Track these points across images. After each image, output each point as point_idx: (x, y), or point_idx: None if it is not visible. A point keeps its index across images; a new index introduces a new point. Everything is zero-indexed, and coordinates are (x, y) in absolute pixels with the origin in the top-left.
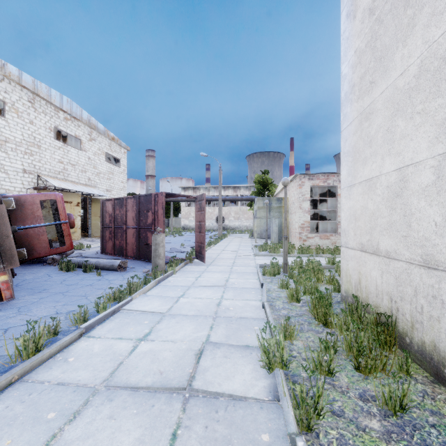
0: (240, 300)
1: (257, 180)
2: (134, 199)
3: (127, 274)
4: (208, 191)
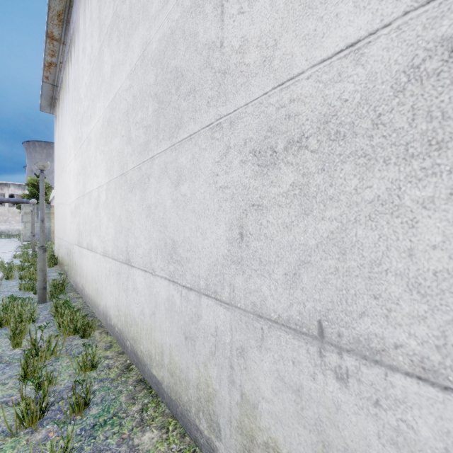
0: None
1: (30, 183)
2: None
3: None
4: None
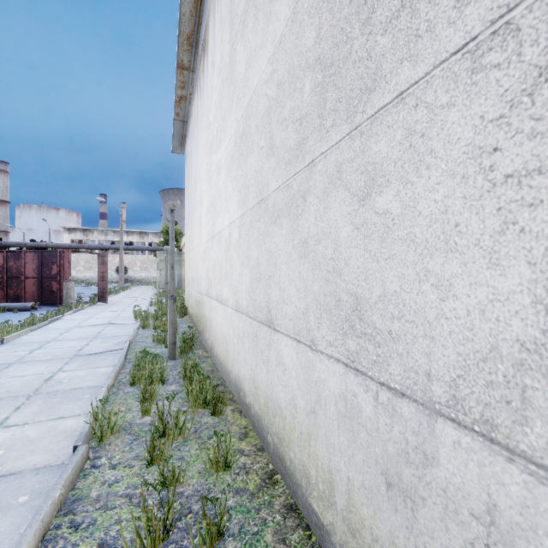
0: (131, 313)
1: (165, 230)
2: (36, 253)
3: (42, 311)
4: (105, 235)
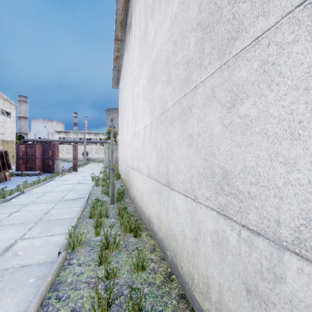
0: (90, 177)
1: (108, 132)
2: (41, 145)
3: (44, 176)
4: (76, 134)
